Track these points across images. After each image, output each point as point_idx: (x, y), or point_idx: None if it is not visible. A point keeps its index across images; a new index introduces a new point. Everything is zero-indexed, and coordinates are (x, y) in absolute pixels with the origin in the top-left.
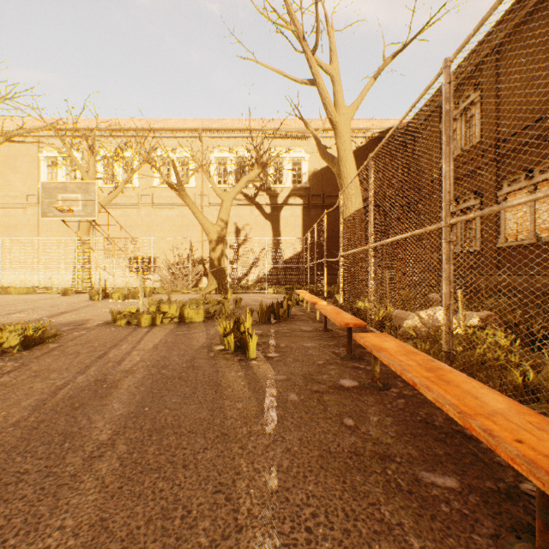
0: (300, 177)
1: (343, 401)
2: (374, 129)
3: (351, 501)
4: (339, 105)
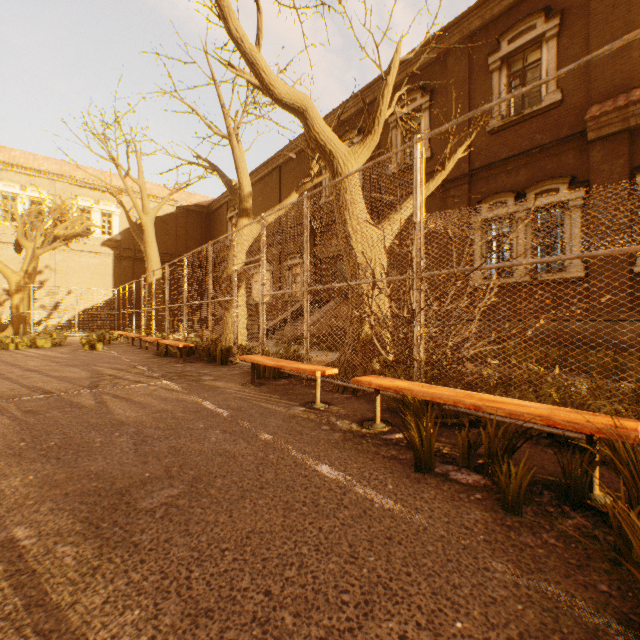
0: (110, 221)
1: (136, 351)
2: (183, 202)
3: (134, 354)
4: (146, 207)
